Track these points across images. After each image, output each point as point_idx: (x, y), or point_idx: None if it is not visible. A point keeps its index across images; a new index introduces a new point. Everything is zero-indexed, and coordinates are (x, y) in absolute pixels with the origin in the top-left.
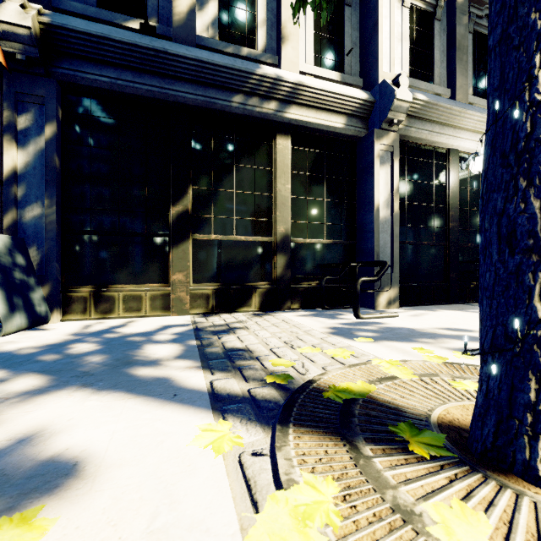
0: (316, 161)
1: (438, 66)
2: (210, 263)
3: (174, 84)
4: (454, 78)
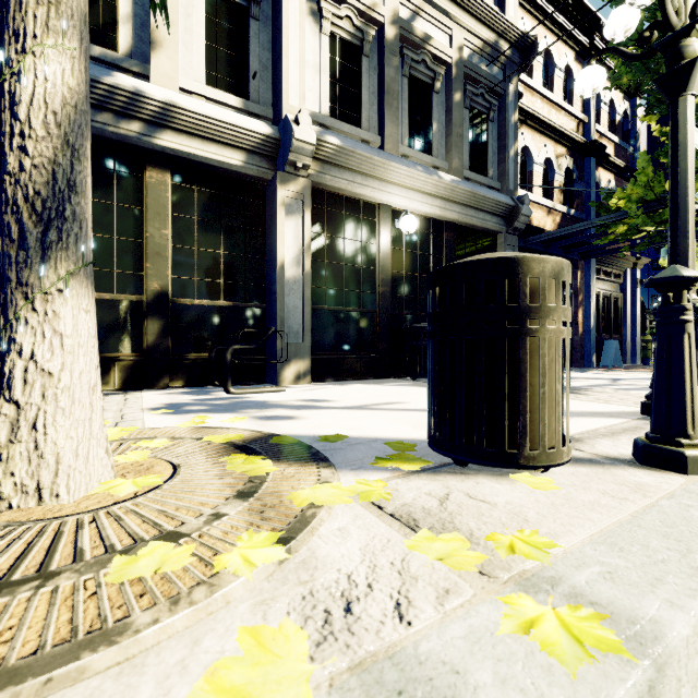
0: (209, 204)
1: (366, 108)
2: None
3: None
4: (383, 124)
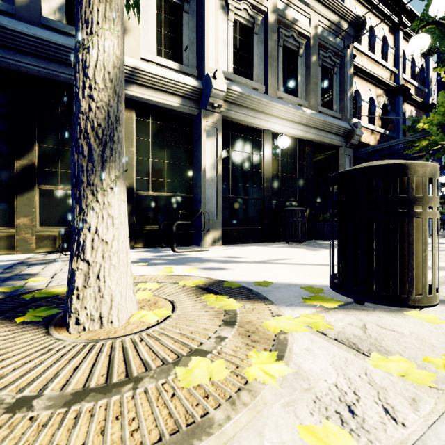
0: (158, 131)
1: (256, 68)
2: (57, 209)
3: (15, 56)
4: (267, 78)
